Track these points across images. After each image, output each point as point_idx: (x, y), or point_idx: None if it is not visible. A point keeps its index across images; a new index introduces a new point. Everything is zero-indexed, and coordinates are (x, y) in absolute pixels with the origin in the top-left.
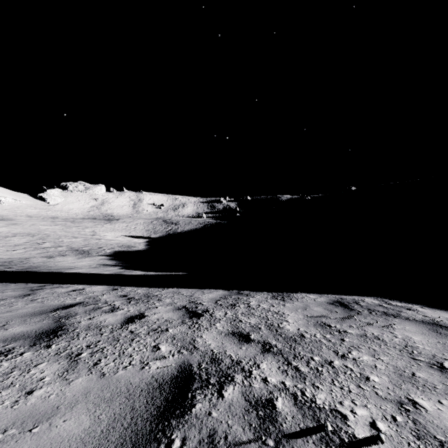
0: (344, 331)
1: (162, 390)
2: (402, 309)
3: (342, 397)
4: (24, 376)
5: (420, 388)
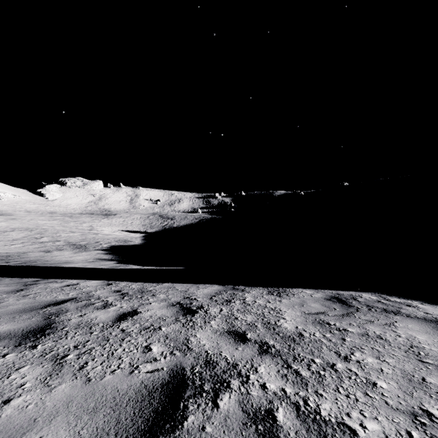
0: (345, 329)
1: (151, 398)
2: (401, 305)
3: (349, 407)
4: (3, 381)
5: (433, 397)
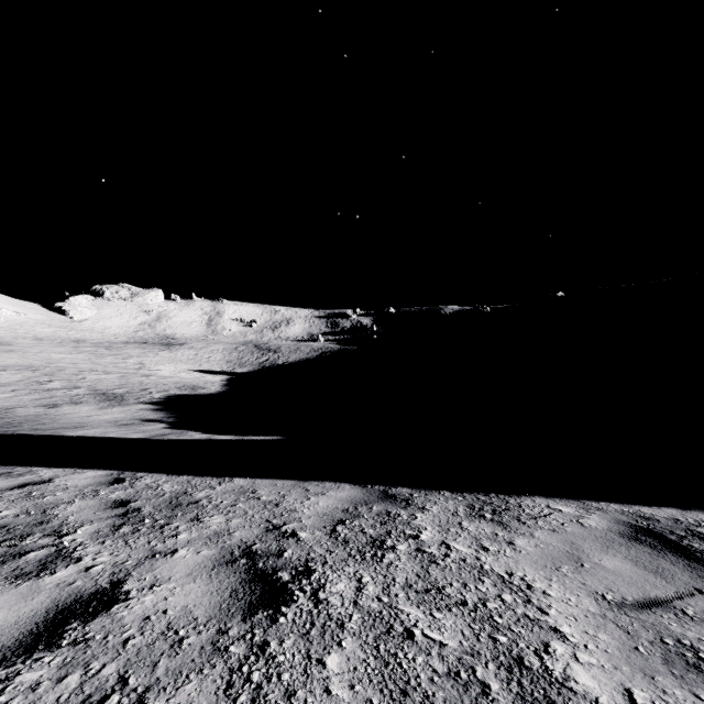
0: None
1: None
2: None
3: None
4: None
5: None
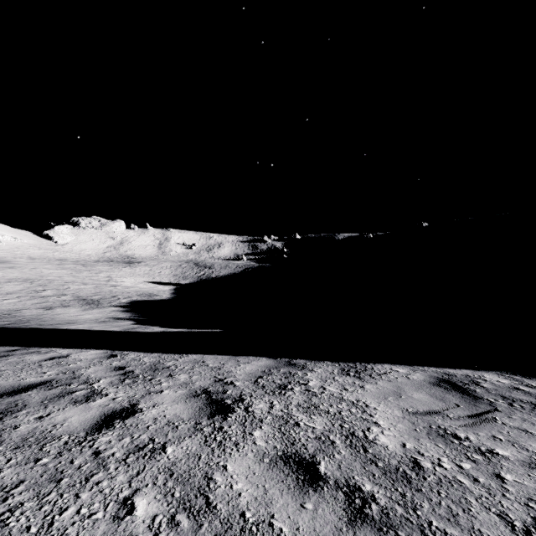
0: (490, 451)
1: None
2: None
3: None
4: None
5: None
